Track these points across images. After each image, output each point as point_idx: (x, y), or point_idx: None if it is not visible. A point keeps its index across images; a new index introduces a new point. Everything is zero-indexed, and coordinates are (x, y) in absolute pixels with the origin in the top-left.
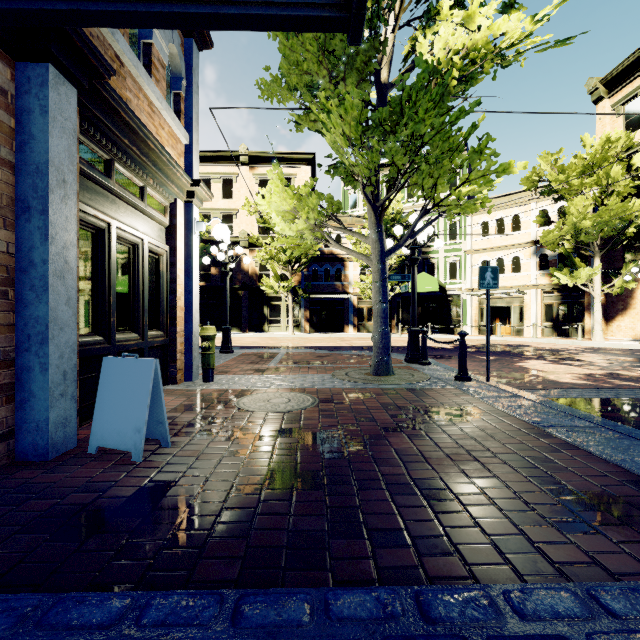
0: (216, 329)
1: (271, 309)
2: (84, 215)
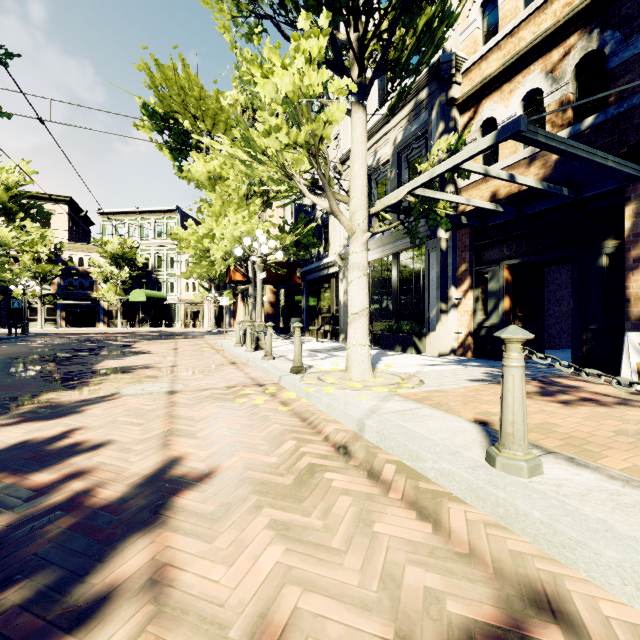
0: None
1: (31, 310)
2: None
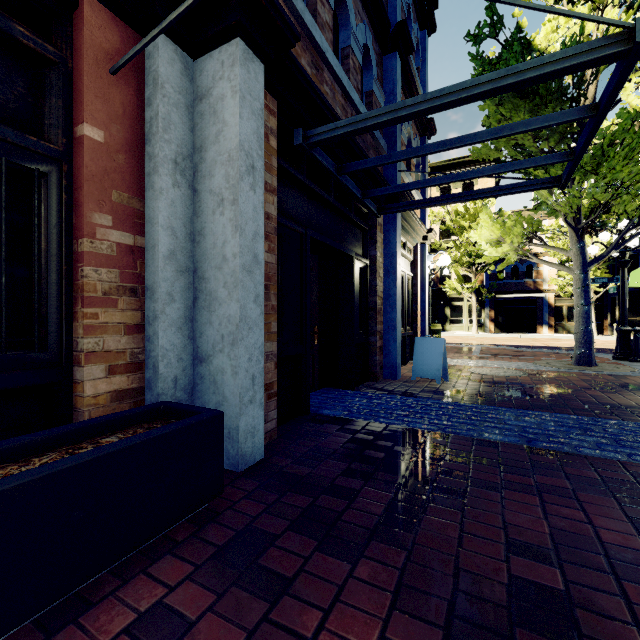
0: None
1: (452, 309)
2: None
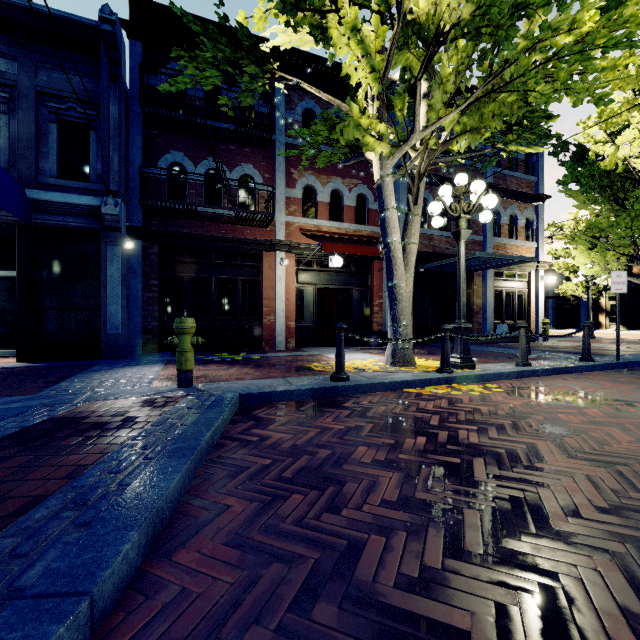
0: (638, 327)
1: None
2: (495, 290)
